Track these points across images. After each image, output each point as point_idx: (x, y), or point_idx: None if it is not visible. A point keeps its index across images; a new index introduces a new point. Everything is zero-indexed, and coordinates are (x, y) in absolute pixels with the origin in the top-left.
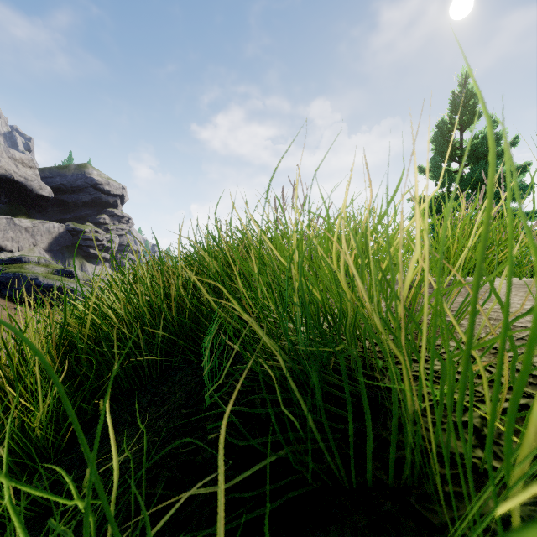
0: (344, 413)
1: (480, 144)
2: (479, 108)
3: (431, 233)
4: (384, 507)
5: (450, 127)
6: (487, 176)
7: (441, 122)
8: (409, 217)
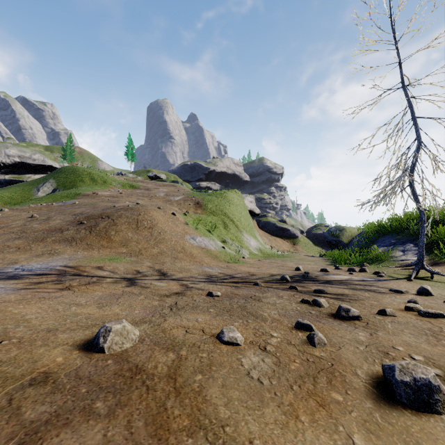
0: (442, 220)
1: None
2: None
3: None
4: (443, 222)
5: None
6: None
7: None
8: None
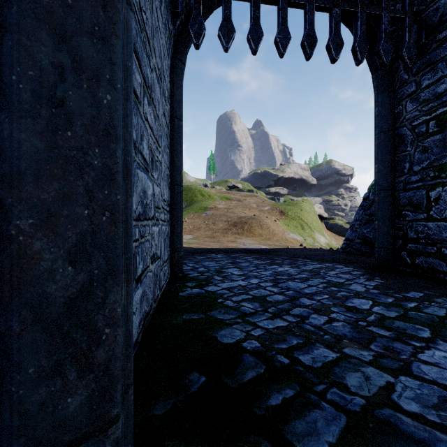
0: None
1: None
2: None
3: None
4: None
5: None
6: None
7: None
8: None
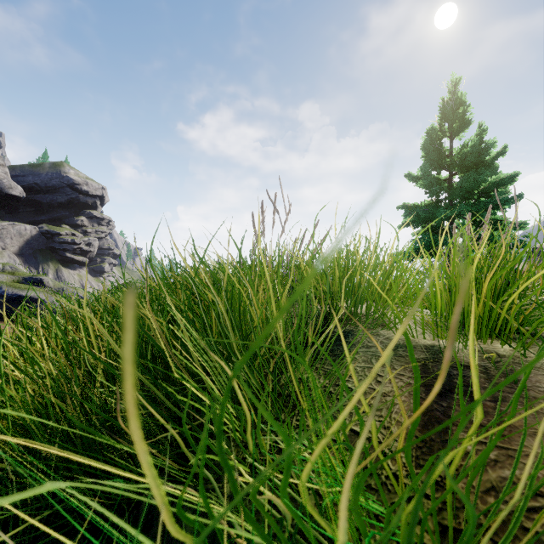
0: None
1: (469, 153)
2: (468, 116)
3: (421, 243)
4: None
5: (440, 135)
6: (477, 186)
7: (431, 129)
8: (399, 225)
